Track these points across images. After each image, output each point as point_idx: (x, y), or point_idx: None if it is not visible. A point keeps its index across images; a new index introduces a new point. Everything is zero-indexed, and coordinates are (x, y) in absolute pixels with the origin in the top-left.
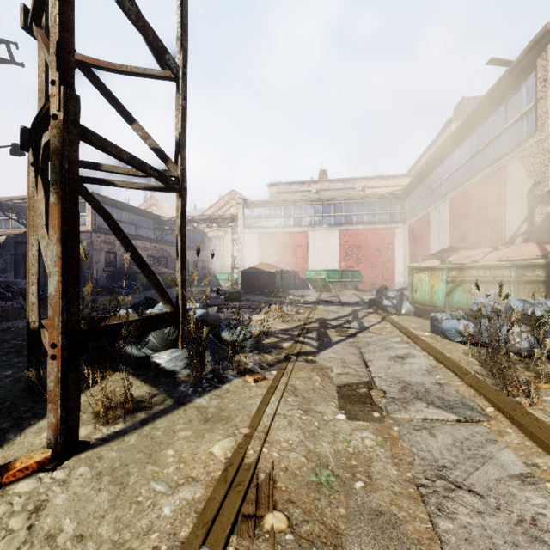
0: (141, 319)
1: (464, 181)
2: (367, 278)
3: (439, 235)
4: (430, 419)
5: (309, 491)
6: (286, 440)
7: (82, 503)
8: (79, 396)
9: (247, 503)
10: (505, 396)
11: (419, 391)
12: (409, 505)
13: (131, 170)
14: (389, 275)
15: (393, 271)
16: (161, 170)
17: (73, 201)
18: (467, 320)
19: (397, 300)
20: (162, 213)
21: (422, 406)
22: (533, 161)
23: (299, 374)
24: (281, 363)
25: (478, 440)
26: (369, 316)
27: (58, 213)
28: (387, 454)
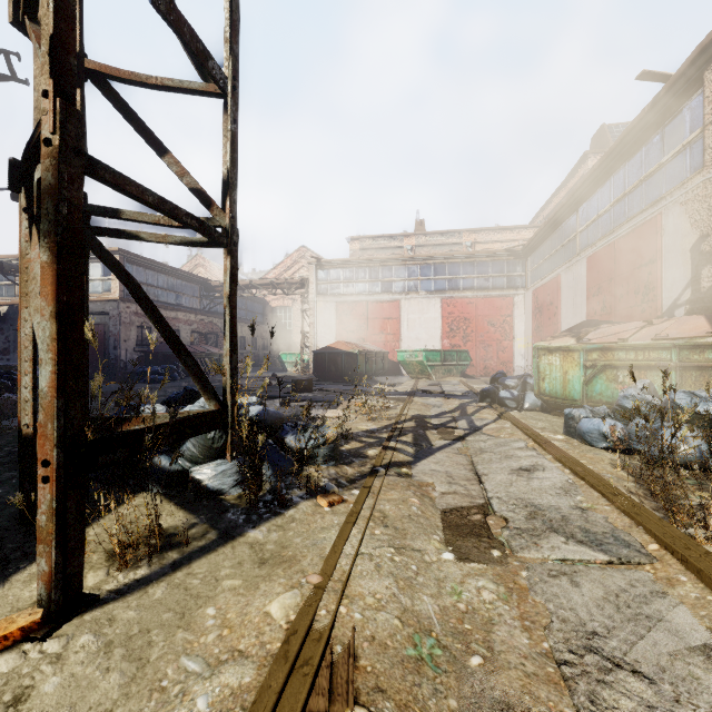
0: (173, 421)
1: (606, 234)
2: (477, 361)
3: (573, 305)
4: (571, 561)
5: (406, 673)
6: (372, 593)
7: (82, 690)
8: (83, 533)
9: (317, 693)
10: (674, 528)
11: (554, 519)
12: (548, 694)
13: (163, 218)
14: (507, 357)
15: (511, 351)
16: (202, 218)
17: (74, 260)
18: (614, 419)
19: (518, 390)
20: (211, 276)
21: (559, 540)
22: (699, 208)
23: (390, 494)
24: (365, 478)
25: (639, 592)
26: (481, 412)
27: (53, 277)
28: (513, 613)
